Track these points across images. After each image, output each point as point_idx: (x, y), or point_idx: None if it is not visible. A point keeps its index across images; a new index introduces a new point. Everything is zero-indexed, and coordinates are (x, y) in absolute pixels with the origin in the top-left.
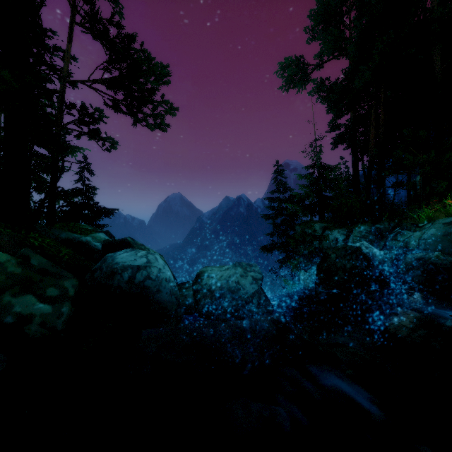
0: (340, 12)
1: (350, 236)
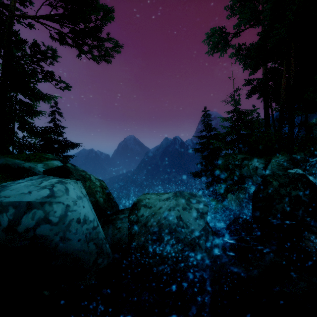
0: None
1: (269, 164)
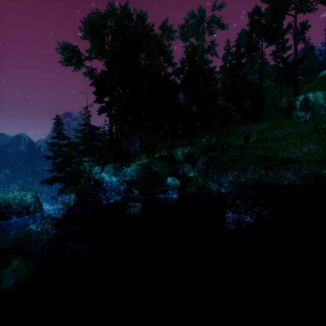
0: (102, 32)
1: (103, 170)
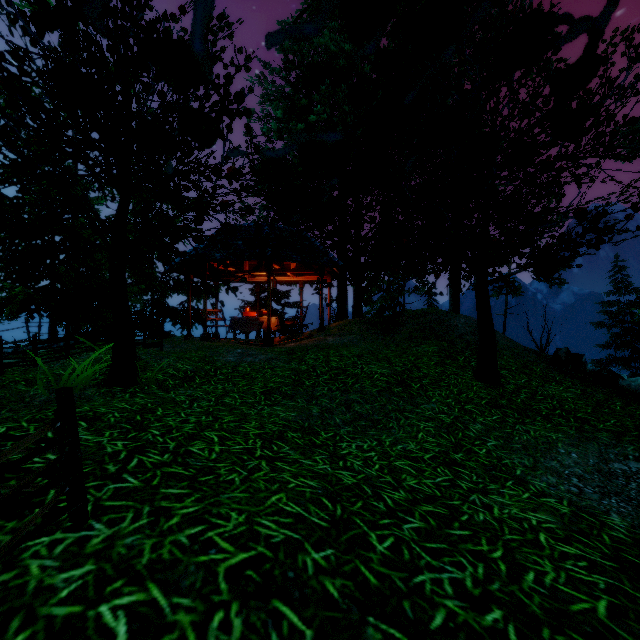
0: None
1: None
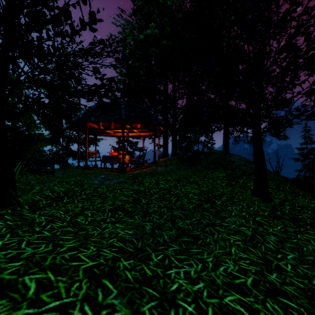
0: None
1: None
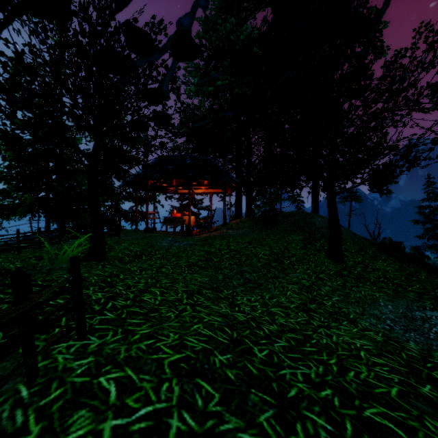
0: None
1: None
